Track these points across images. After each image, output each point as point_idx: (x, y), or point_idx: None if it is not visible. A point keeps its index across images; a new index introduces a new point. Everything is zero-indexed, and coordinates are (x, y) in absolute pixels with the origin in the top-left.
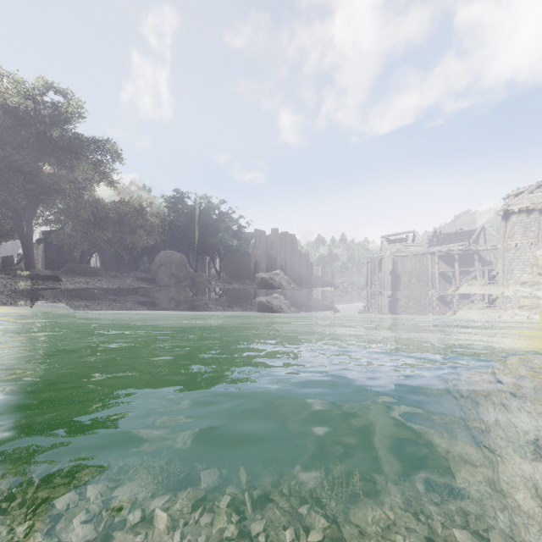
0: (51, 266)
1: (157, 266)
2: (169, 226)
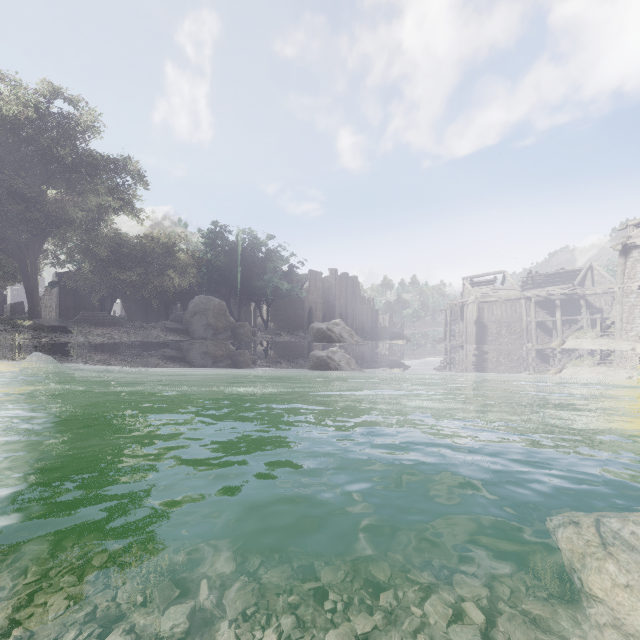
0: (66, 314)
1: (191, 314)
2: (206, 266)
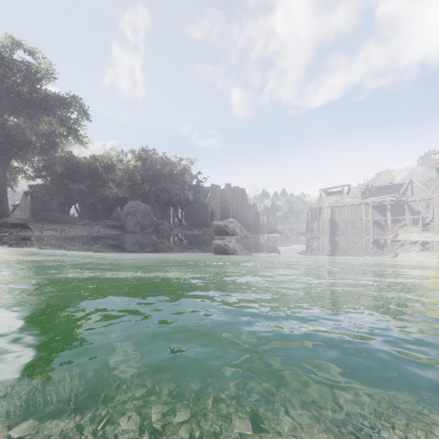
0: (37, 215)
1: (125, 215)
2: (137, 181)
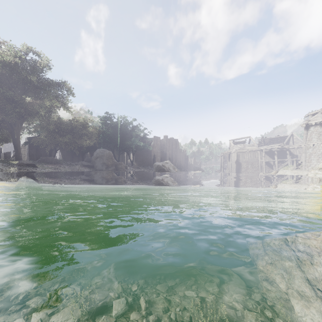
0: (32, 158)
1: (95, 158)
2: (102, 134)
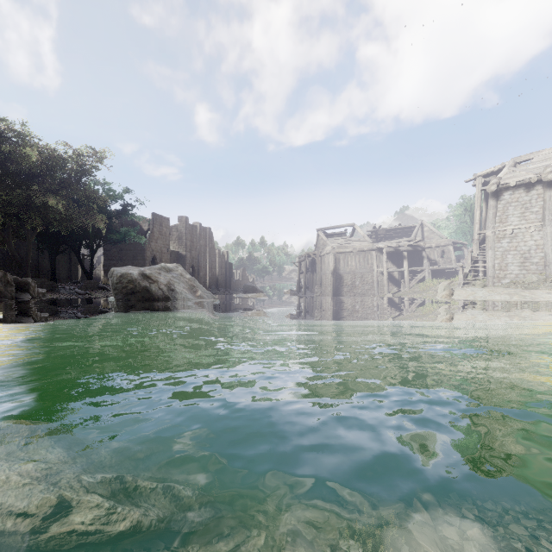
0: None
1: None
2: None
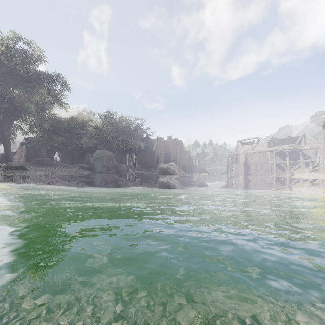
0: (30, 159)
1: (95, 159)
2: (103, 134)
